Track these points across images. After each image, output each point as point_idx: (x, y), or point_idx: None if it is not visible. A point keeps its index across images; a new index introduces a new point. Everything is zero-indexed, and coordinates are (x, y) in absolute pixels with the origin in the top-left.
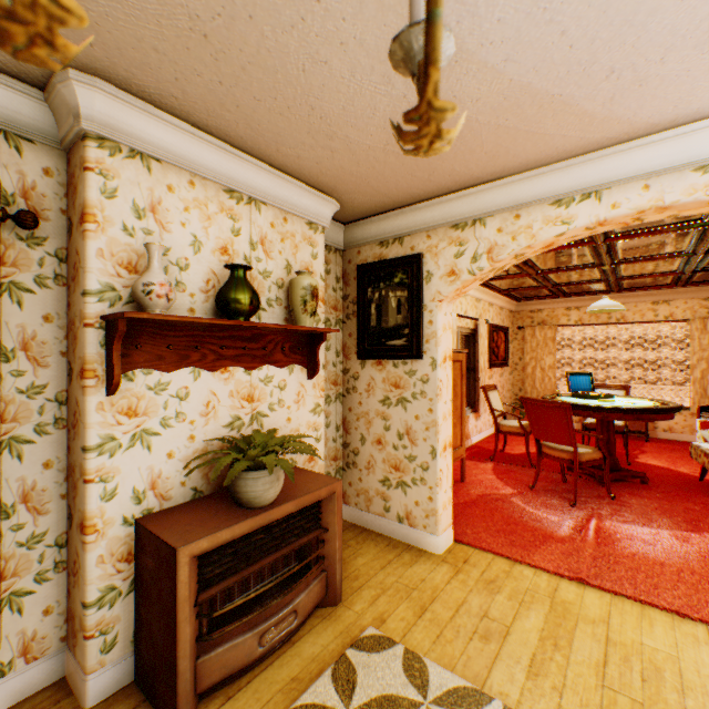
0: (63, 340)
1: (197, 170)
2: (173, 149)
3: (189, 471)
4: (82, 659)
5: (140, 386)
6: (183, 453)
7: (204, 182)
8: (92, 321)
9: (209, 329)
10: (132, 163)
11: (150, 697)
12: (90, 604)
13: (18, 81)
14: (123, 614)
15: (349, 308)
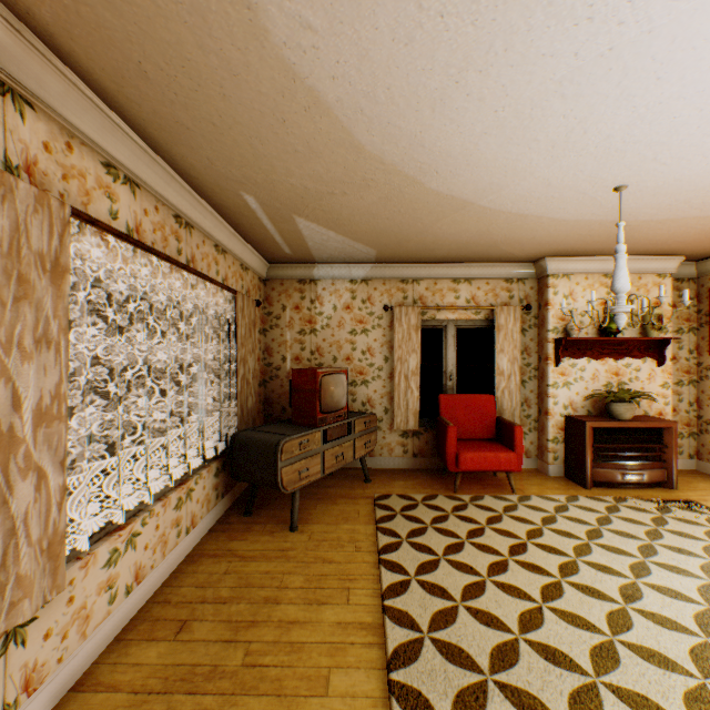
0: (535, 347)
1: (588, 272)
2: (578, 268)
3: (587, 398)
4: (545, 459)
5: (565, 364)
6: (582, 394)
7: (591, 275)
8: (549, 341)
9: (594, 341)
10: (562, 279)
11: (571, 479)
12: (548, 440)
13: (525, 263)
14: (559, 449)
15: (700, 319)
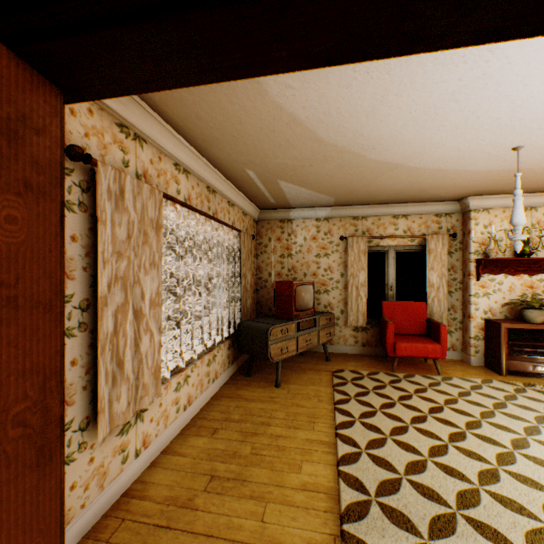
0: (460, 266)
1: (505, 207)
2: (496, 204)
3: (503, 306)
4: (468, 352)
5: (484, 279)
6: (499, 302)
7: (508, 209)
8: (471, 261)
9: (510, 261)
10: (482, 213)
11: (489, 368)
12: (470, 337)
13: (451, 201)
14: (479, 345)
15: None
